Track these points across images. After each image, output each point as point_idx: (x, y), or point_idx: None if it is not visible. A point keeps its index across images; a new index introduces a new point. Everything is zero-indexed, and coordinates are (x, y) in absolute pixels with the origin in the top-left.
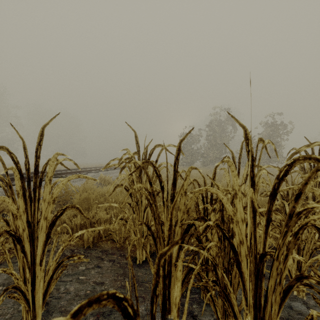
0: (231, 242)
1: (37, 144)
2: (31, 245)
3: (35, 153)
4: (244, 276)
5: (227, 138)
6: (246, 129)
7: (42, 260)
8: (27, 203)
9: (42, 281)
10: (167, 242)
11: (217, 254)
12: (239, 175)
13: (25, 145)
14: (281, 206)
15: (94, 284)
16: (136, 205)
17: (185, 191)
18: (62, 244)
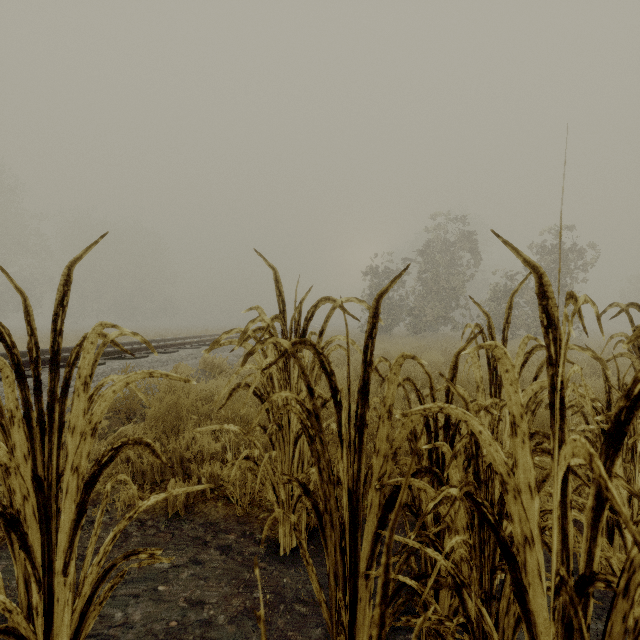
0: (501, 536)
1: (56, 303)
2: (44, 530)
3: (52, 323)
4: (536, 621)
5: (461, 278)
6: (542, 273)
7: (69, 562)
8: (33, 435)
9: (68, 609)
10: (376, 639)
11: (467, 563)
12: None
13: (29, 306)
14: (595, 433)
15: (187, 604)
16: (278, 430)
17: (389, 410)
18: (122, 508)
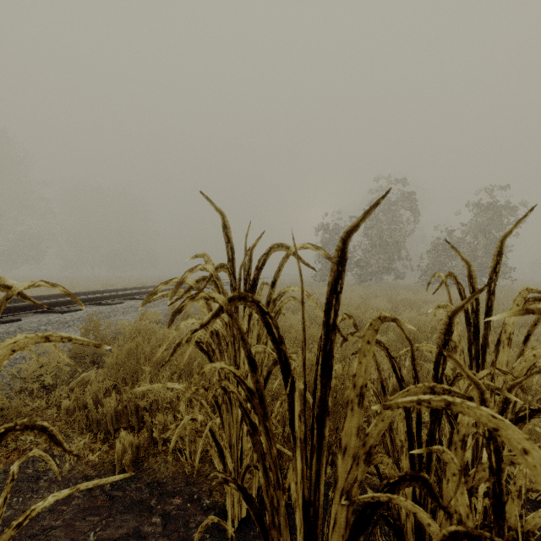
0: None
1: None
2: None
3: None
4: None
5: (402, 233)
6: None
7: None
8: None
9: None
10: None
11: None
12: (489, 324)
13: None
14: None
15: None
16: (224, 393)
17: (360, 393)
18: (71, 461)
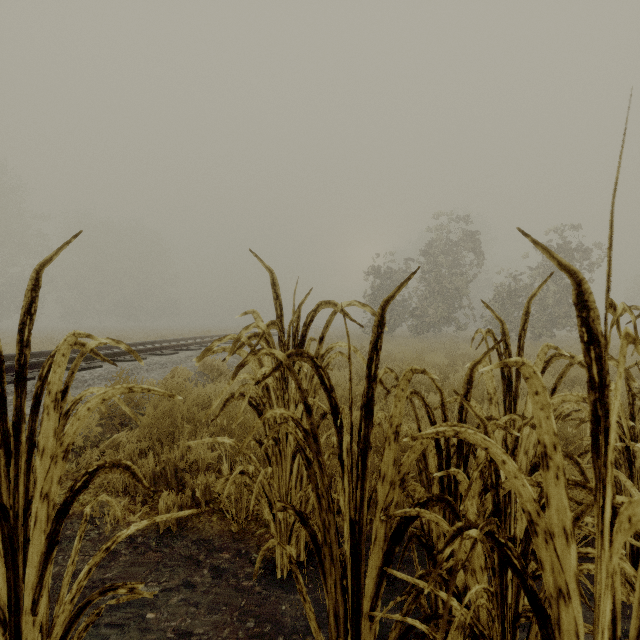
0: (529, 586)
1: (22, 310)
2: (9, 565)
3: (18, 333)
4: None
5: (464, 278)
6: (582, 279)
7: (38, 600)
8: None
9: None
10: None
11: (488, 615)
12: (519, 377)
13: None
14: (618, 449)
15: (175, 635)
16: (275, 444)
17: (395, 431)
18: (111, 522)
